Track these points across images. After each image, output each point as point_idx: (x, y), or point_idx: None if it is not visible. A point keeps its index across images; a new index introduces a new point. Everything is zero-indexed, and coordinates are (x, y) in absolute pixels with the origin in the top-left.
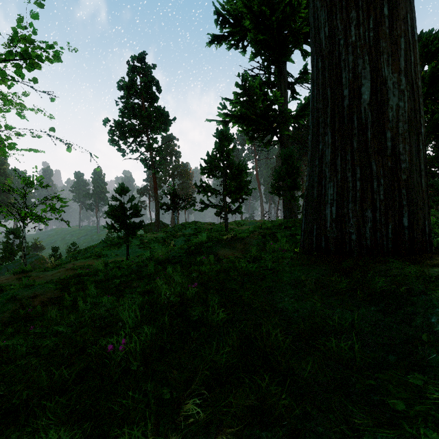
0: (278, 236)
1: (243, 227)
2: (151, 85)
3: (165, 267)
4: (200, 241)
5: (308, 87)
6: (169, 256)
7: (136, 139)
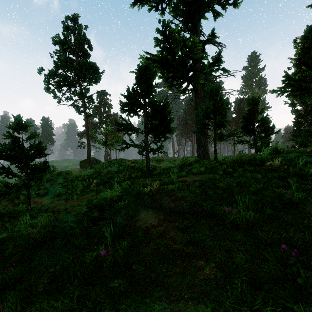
0: (235, 193)
1: (161, 163)
2: (83, 42)
3: (33, 261)
4: (110, 197)
5: (217, 45)
6: (54, 226)
7: (70, 88)
